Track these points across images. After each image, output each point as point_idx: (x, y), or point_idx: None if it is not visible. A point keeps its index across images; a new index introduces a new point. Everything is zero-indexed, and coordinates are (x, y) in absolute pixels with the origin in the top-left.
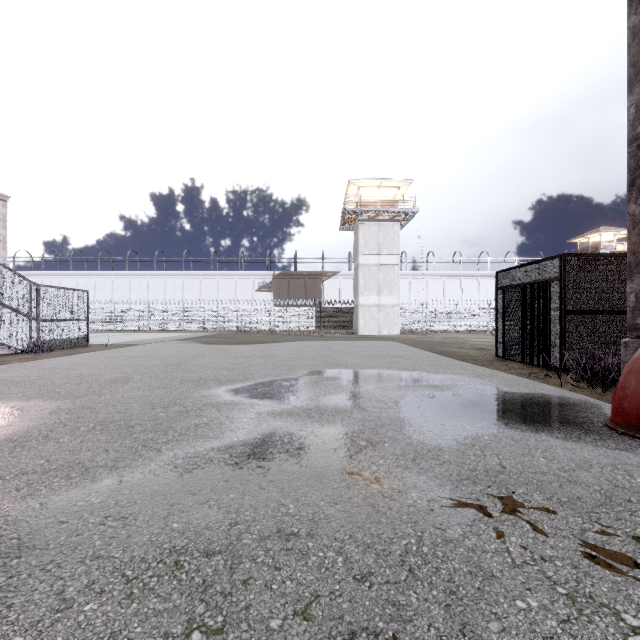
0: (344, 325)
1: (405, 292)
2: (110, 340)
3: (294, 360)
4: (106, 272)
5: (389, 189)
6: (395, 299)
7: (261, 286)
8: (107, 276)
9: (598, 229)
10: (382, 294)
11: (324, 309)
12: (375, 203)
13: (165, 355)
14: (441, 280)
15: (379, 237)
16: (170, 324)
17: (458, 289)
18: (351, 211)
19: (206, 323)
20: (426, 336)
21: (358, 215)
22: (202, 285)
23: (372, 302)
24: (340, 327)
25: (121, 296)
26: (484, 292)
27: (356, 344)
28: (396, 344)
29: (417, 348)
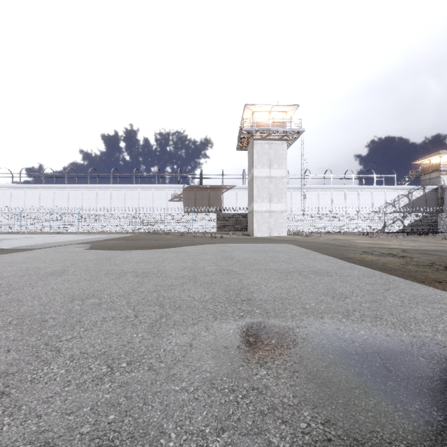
0: (240, 228)
1: (287, 201)
2: (17, 243)
3: (180, 284)
4: (48, 185)
5: (278, 114)
6: (283, 206)
7: (173, 196)
8: (49, 188)
9: (438, 152)
10: (272, 202)
11: (223, 215)
12: (267, 125)
13: (14, 271)
14: (316, 192)
15: (270, 154)
16: (96, 227)
17: (329, 199)
18: (246, 131)
19: (126, 226)
20: (311, 237)
21: (252, 135)
22: (126, 196)
23: (264, 208)
24: (237, 229)
25: (61, 204)
26: (349, 201)
27: (257, 249)
28: (297, 248)
29: (325, 254)
